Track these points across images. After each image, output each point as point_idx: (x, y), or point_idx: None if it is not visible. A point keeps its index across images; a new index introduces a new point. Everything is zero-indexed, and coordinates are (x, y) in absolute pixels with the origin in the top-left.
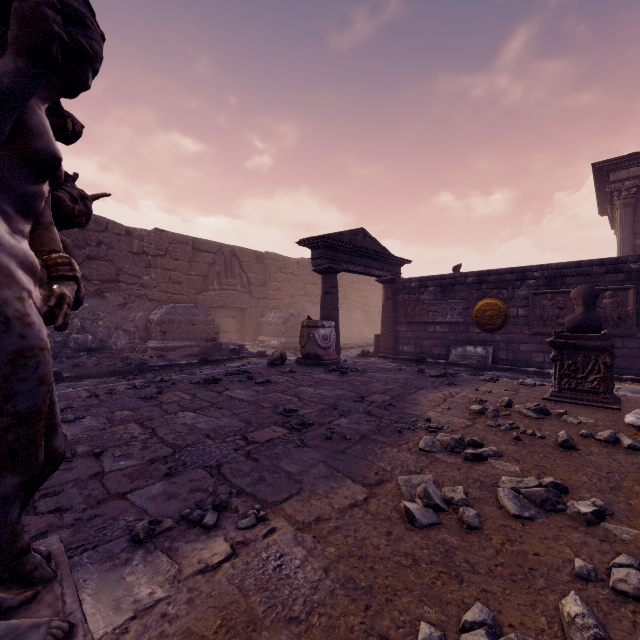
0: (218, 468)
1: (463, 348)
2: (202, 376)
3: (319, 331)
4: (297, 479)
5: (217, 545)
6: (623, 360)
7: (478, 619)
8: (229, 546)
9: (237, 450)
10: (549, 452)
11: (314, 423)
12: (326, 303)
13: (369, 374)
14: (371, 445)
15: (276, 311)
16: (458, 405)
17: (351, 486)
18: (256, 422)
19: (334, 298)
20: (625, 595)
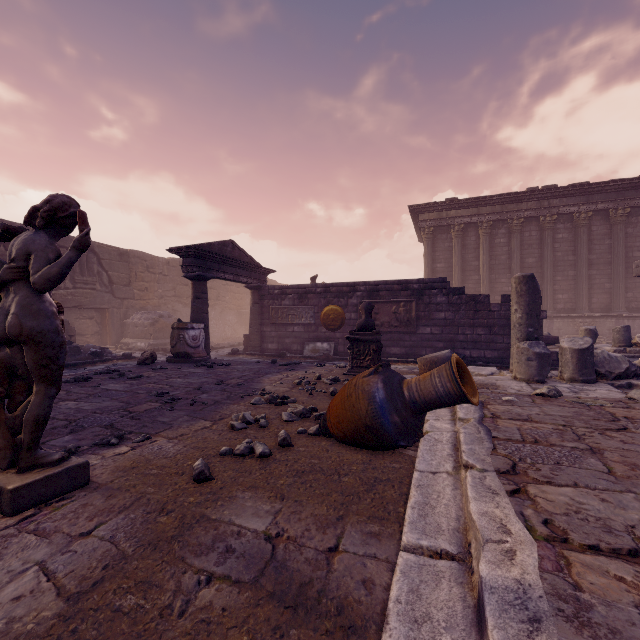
0: (111, 425)
1: (314, 344)
2: (69, 377)
3: (189, 332)
4: (169, 423)
5: (123, 448)
6: (410, 349)
7: (246, 442)
8: (130, 448)
9: (123, 416)
10: (323, 398)
11: (182, 398)
12: (196, 307)
13: (232, 367)
14: (221, 405)
15: (143, 312)
16: (288, 381)
17: (204, 422)
18: (135, 402)
19: (204, 302)
20: (311, 435)
